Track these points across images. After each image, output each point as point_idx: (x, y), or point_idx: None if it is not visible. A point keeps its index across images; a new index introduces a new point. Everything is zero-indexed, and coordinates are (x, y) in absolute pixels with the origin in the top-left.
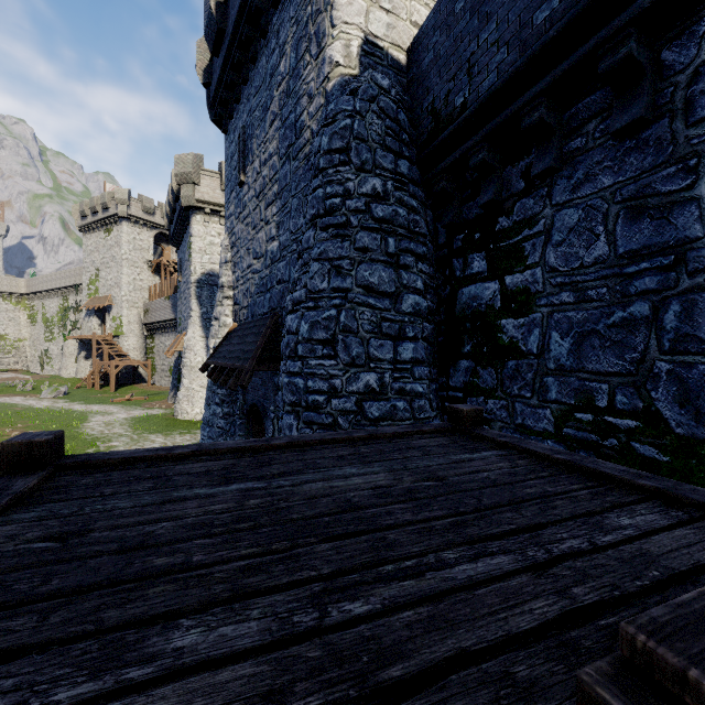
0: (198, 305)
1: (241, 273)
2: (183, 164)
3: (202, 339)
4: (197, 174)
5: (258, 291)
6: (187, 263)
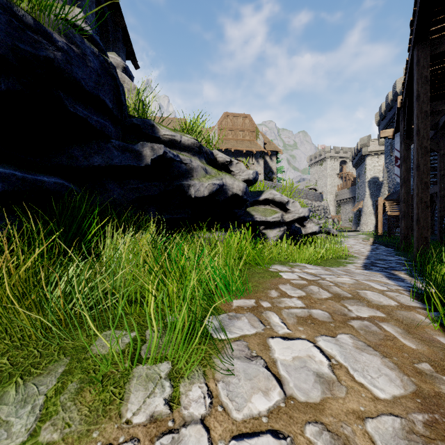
0: (369, 190)
1: (391, 179)
2: (363, 141)
3: (370, 202)
4: (368, 142)
5: (397, 184)
6: (363, 175)
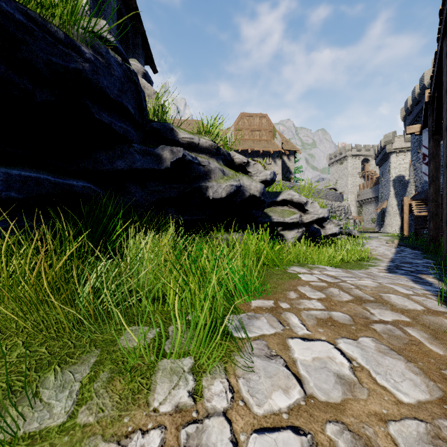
0: (393, 189)
1: (418, 178)
2: (387, 137)
3: (395, 202)
4: (393, 139)
5: (424, 183)
6: (387, 173)
